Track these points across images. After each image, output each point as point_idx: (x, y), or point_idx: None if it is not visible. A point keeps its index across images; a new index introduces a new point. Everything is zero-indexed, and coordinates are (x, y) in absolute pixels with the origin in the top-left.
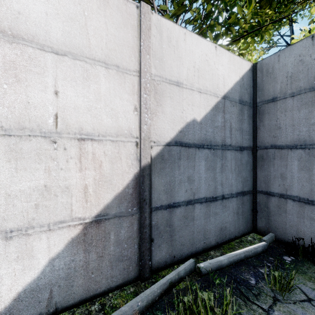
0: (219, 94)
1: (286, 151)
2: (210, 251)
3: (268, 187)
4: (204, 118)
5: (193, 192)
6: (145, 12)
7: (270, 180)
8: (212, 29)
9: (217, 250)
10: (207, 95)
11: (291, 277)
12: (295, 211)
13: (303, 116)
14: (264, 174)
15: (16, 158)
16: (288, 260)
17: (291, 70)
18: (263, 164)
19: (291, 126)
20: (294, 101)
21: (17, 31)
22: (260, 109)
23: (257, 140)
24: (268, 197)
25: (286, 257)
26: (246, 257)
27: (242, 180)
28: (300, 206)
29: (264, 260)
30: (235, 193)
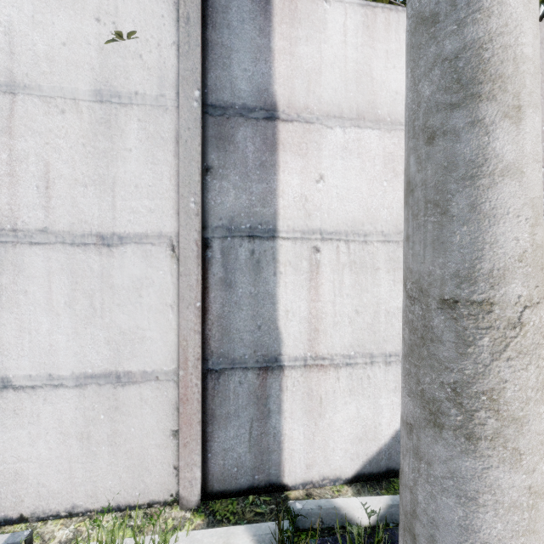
0: None
1: None
2: None
3: None
4: None
5: None
6: (543, 36)
7: None
8: None
9: None
10: None
11: None
12: None
13: None
14: None
15: (394, 269)
16: None
17: None
18: None
19: None
20: None
21: (394, 115)
22: None
23: None
24: None
25: None
26: None
27: None
28: None
29: None
30: None
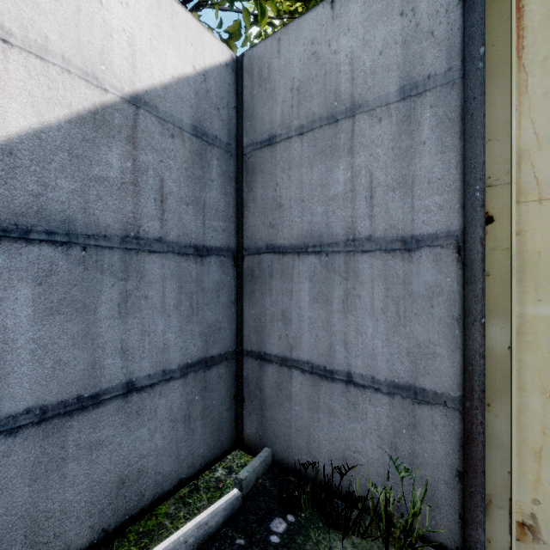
0: (111, 85)
1: (290, 260)
2: None
3: (262, 343)
4: (28, 139)
5: None
6: None
7: (265, 326)
8: None
9: None
10: (49, 65)
11: None
12: (305, 395)
13: (318, 180)
14: (255, 313)
15: None
16: (279, 533)
17: (299, 74)
18: (253, 289)
19: (299, 202)
20: (303, 144)
21: None
22: (249, 162)
23: (243, 232)
24: (263, 364)
25: (279, 519)
26: None
27: (205, 330)
28: (313, 385)
29: None
30: (177, 367)
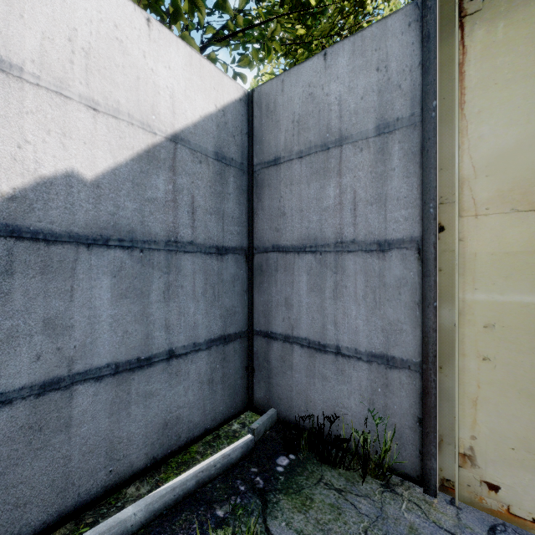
0: (159, 129)
1: (292, 257)
2: (130, 487)
3: (269, 324)
4: (108, 175)
5: (66, 356)
6: None
7: (271, 310)
8: (177, 4)
9: (149, 479)
10: (120, 121)
11: (248, 533)
12: (304, 365)
13: (314, 194)
14: (263, 300)
15: None
16: (283, 465)
17: (299, 109)
18: (262, 281)
19: (299, 211)
20: (302, 166)
21: None
22: (258, 178)
23: (254, 235)
24: (270, 341)
25: (283, 457)
26: (201, 484)
27: (224, 313)
28: (310, 357)
29: (237, 479)
30: (204, 341)
